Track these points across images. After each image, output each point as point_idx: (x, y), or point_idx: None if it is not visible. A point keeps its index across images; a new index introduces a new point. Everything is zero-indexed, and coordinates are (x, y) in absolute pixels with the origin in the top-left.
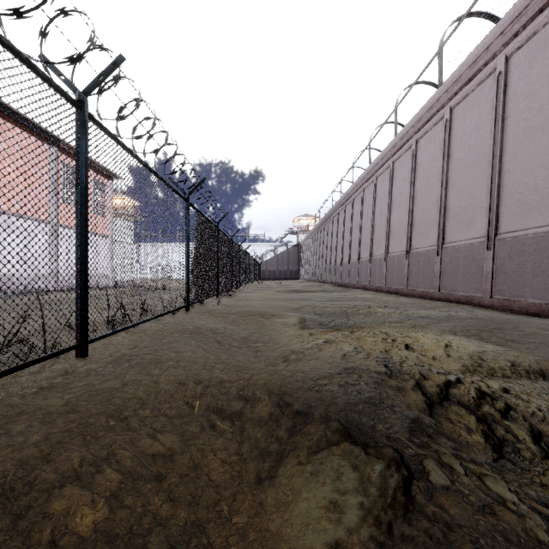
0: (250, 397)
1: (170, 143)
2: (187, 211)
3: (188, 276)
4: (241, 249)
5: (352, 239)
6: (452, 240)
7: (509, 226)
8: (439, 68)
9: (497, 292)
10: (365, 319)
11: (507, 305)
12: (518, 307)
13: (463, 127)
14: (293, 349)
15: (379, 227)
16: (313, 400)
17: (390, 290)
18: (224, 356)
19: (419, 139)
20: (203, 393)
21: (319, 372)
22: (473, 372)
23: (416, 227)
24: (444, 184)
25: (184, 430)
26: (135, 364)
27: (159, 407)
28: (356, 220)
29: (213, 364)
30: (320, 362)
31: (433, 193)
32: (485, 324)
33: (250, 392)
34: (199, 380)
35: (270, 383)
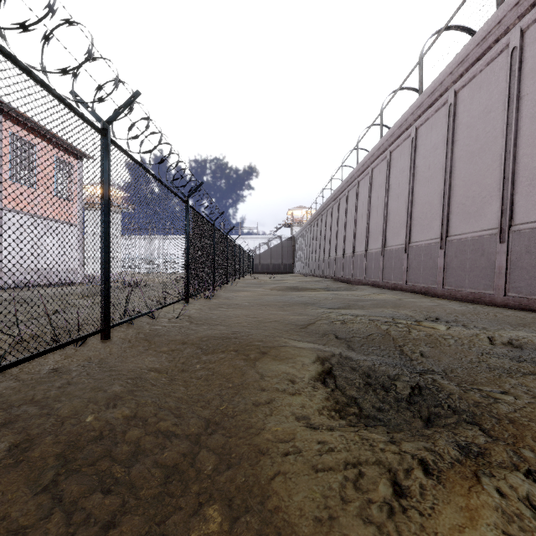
0: None
1: None
2: (104, 153)
3: (105, 275)
4: (228, 238)
5: (356, 228)
6: (530, 219)
7: None
8: None
9: None
10: (443, 358)
11: None
12: None
13: None
14: None
15: (395, 211)
16: None
17: (415, 289)
18: None
19: (459, 90)
20: None
21: None
22: None
23: (457, 206)
24: (512, 140)
25: None
26: None
27: None
28: (362, 206)
29: None
30: None
31: (488, 156)
32: None
33: None
34: None
35: None
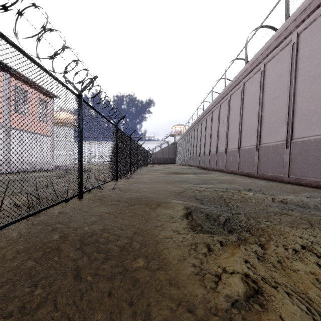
0: None
1: (50, 28)
2: (79, 106)
3: (80, 167)
4: (138, 144)
5: (211, 138)
6: (301, 136)
7: None
8: (286, 5)
9: None
10: (246, 207)
11: None
12: None
13: (311, 46)
14: (194, 308)
15: (233, 129)
16: None
17: (243, 173)
18: None
19: (266, 63)
20: None
21: None
22: None
23: (265, 128)
24: (292, 93)
25: None
26: None
27: None
28: (214, 125)
29: None
30: None
31: (281, 101)
32: None
33: None
34: None
35: None
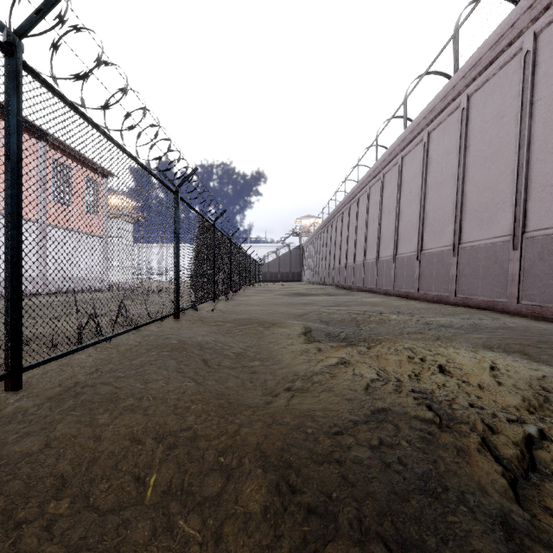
0: (234, 470)
1: (153, 124)
2: (176, 205)
3: (177, 279)
4: (241, 250)
5: (357, 240)
6: (470, 239)
7: (540, 222)
8: (454, 53)
9: (526, 297)
10: (379, 328)
11: (538, 312)
12: (552, 314)
13: (483, 115)
14: (298, 373)
15: (387, 227)
16: (334, 485)
17: (399, 293)
18: (210, 382)
19: (431, 131)
20: (165, 459)
21: (337, 421)
22: (540, 410)
23: (428, 226)
24: (461, 179)
25: (120, 540)
26: (80, 402)
27: (88, 490)
28: (361, 220)
29: (187, 405)
30: (335, 398)
31: (448, 189)
32: (524, 336)
33: (235, 460)
34: (162, 435)
35: (266, 442)
